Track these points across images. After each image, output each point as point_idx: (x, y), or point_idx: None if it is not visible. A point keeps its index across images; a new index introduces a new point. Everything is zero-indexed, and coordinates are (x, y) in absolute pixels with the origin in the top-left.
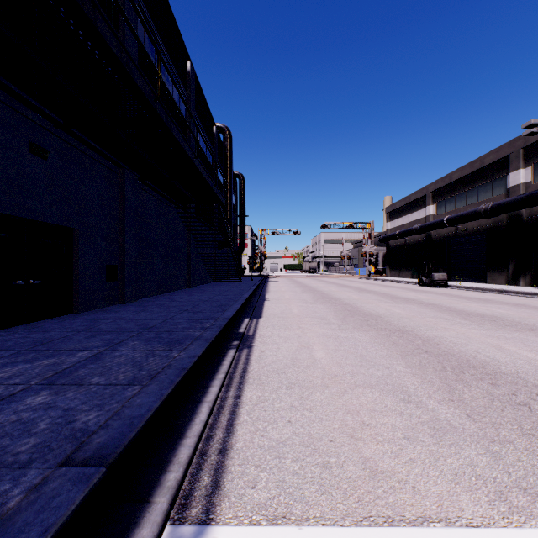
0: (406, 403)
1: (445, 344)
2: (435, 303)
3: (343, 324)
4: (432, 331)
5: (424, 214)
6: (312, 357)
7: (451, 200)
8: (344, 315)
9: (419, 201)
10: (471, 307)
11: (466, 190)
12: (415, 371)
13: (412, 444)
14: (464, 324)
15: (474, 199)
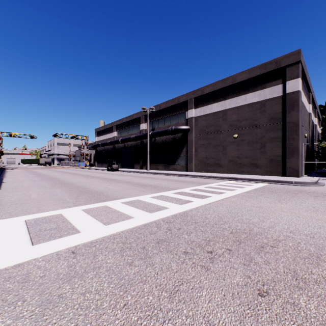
0: (60, 200)
1: (90, 188)
2: (104, 177)
3: (52, 187)
4: (90, 186)
5: (112, 136)
6: (30, 197)
7: (123, 131)
8: (55, 184)
9: (110, 128)
10: (116, 177)
11: (128, 127)
12: (71, 195)
13: (55, 205)
14: (105, 182)
15: (131, 132)
